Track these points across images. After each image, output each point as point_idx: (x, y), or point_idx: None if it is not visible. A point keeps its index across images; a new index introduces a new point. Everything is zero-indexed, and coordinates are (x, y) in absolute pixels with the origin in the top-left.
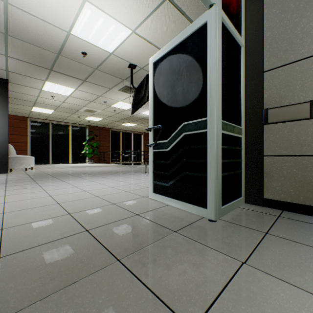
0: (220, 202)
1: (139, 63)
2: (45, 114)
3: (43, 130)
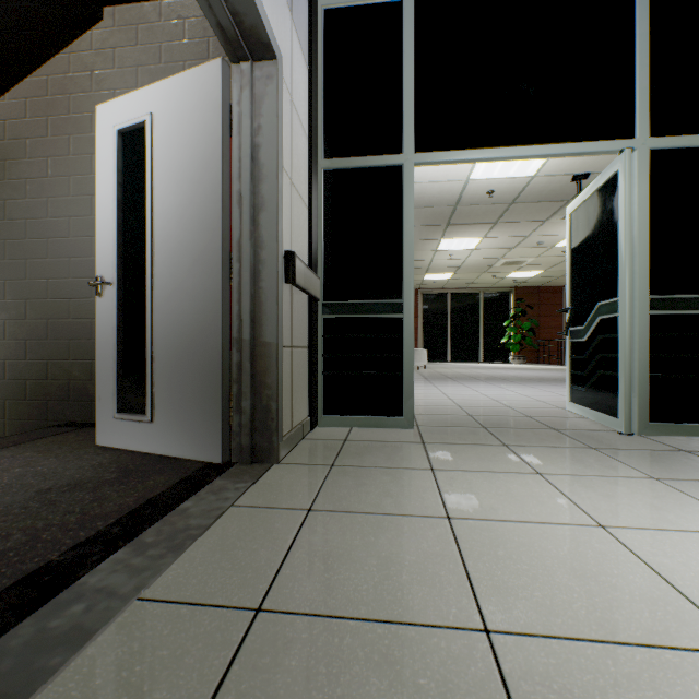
0: (644, 413)
1: (593, 168)
2: (441, 281)
3: (437, 306)
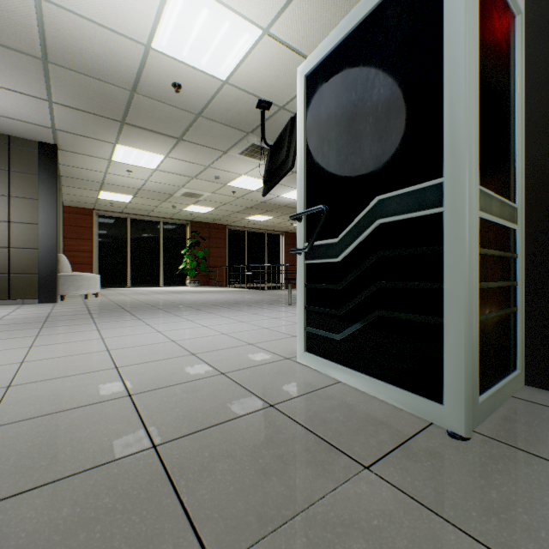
0: (476, 388)
1: (277, 97)
2: (120, 203)
3: (117, 230)
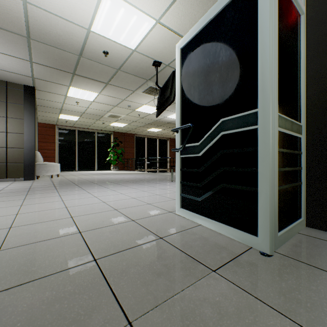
0: (276, 227)
1: (164, 59)
2: (71, 121)
3: (70, 137)
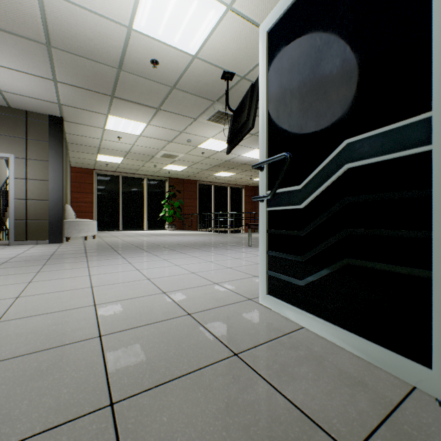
0: None
1: (239, 68)
2: (113, 163)
3: (111, 185)
